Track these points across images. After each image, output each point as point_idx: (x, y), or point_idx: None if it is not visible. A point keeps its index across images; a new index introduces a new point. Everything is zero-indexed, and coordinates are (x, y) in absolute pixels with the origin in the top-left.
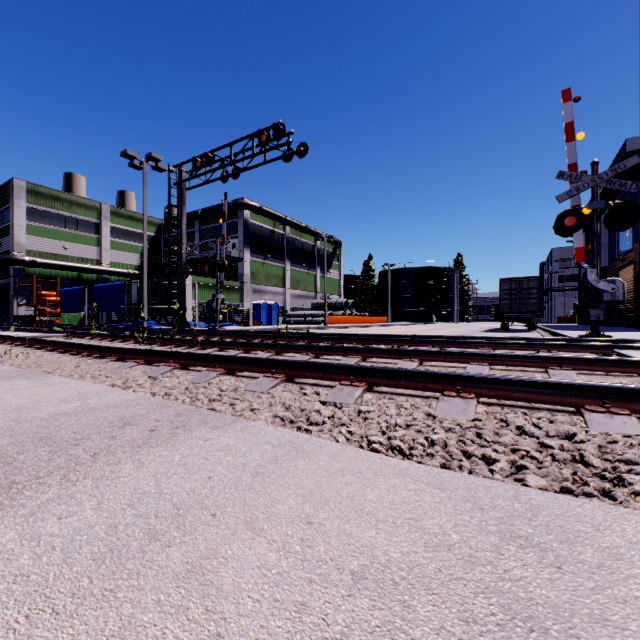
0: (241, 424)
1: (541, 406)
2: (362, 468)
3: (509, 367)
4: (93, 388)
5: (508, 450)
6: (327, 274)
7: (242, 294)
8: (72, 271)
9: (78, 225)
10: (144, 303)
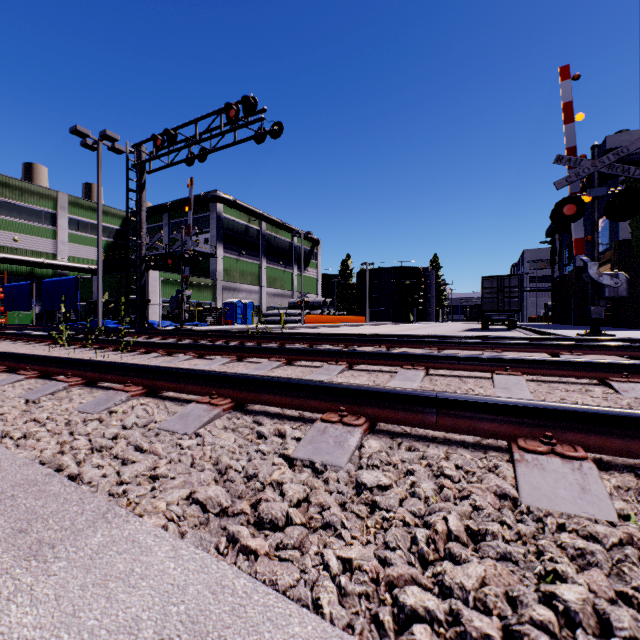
0: (104, 532)
1: None
2: None
3: (546, 377)
4: None
5: None
6: (305, 272)
7: (215, 292)
8: (23, 265)
9: (31, 215)
10: (98, 300)
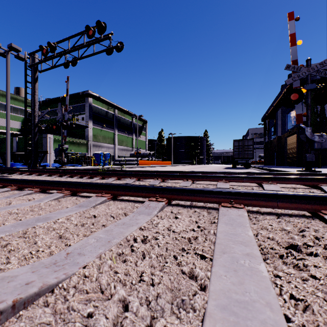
0: None
1: None
2: None
3: None
4: None
5: None
6: (139, 138)
7: (88, 147)
8: None
9: None
10: (7, 150)
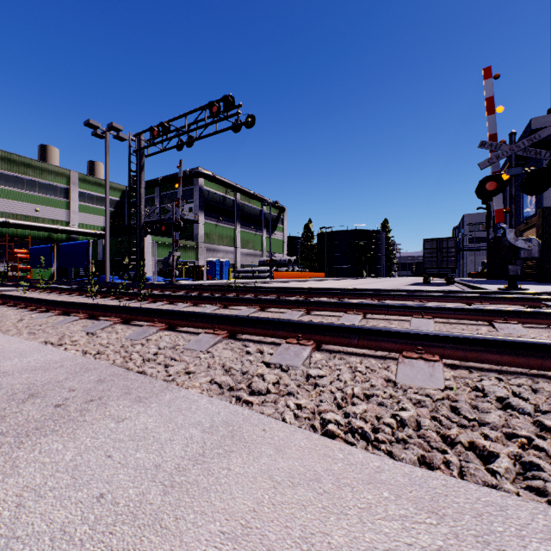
0: (170, 394)
1: (515, 369)
2: (319, 470)
3: (451, 320)
4: (22, 346)
5: (505, 437)
6: (272, 235)
7: (197, 252)
8: (43, 231)
9: (49, 190)
10: (106, 260)
